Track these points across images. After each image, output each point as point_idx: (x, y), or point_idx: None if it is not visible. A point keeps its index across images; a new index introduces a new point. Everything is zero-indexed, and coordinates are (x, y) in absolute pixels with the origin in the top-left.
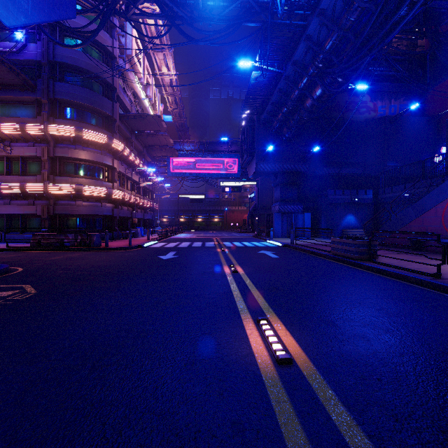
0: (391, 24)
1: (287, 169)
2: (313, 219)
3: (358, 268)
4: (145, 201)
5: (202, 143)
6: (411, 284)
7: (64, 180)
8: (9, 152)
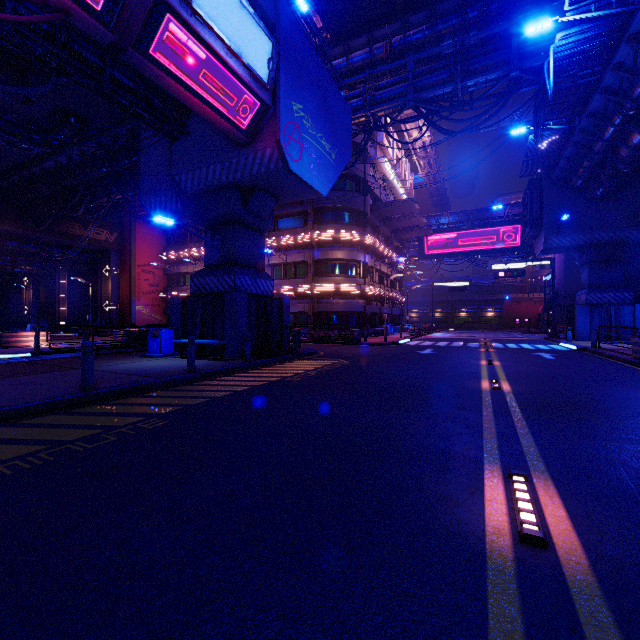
0: None
1: (601, 240)
2: None
3: None
4: (393, 294)
5: (466, 212)
6: None
7: (325, 280)
8: (285, 260)
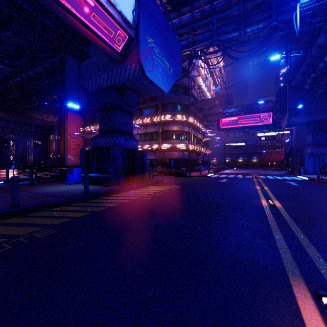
0: None
1: (319, 119)
2: None
3: None
4: (204, 149)
5: (243, 106)
6: None
7: (167, 142)
8: (146, 131)
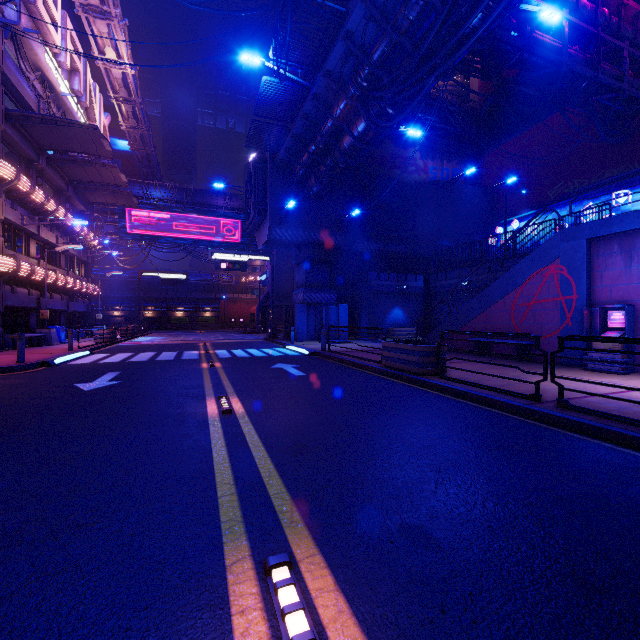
0: (464, 31)
1: (315, 240)
2: (350, 313)
3: (424, 388)
4: (69, 279)
5: (183, 190)
6: (505, 413)
7: None
8: None
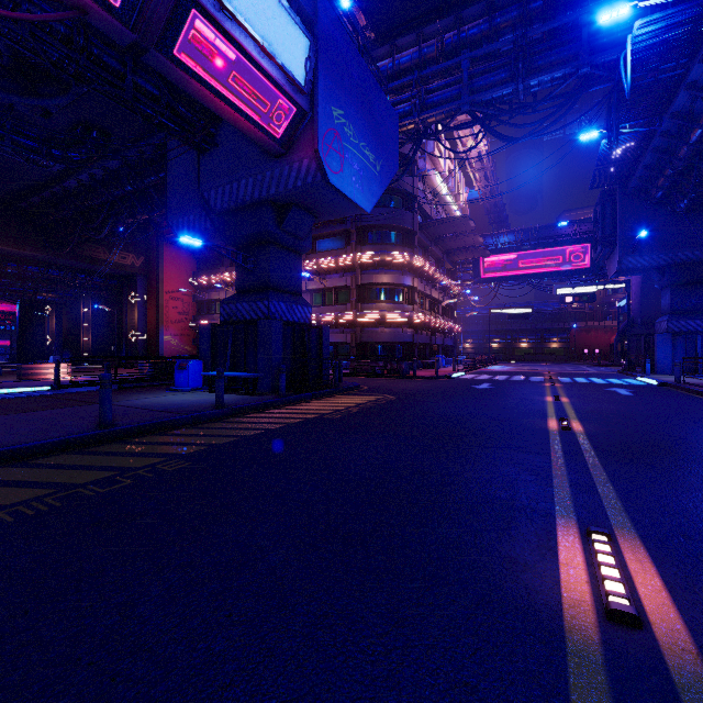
0: None
1: (685, 259)
2: None
3: None
4: (445, 322)
5: (528, 230)
6: None
7: (369, 307)
8: (325, 285)
